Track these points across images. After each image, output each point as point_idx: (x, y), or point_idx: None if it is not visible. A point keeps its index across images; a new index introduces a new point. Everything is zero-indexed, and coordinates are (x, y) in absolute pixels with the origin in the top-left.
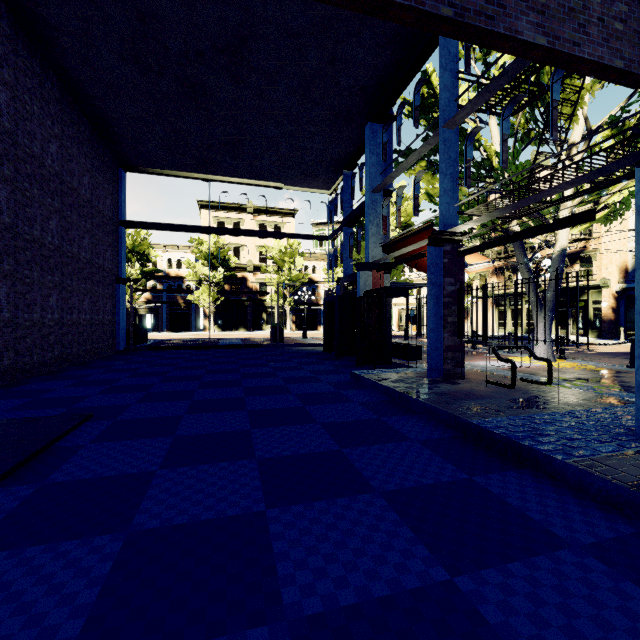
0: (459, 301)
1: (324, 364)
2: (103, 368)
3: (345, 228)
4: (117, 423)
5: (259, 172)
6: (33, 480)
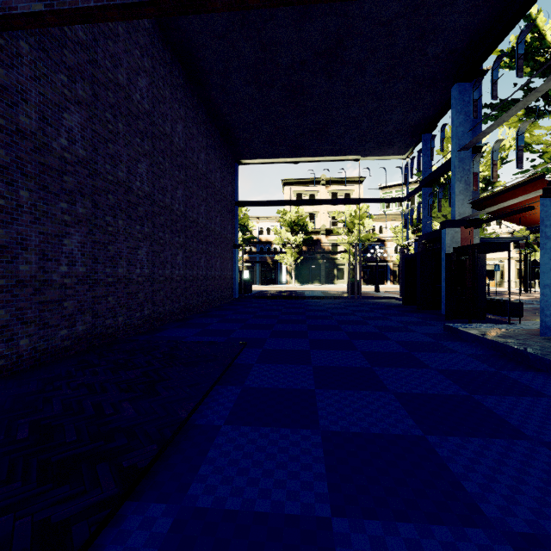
0: None
1: (408, 316)
2: (232, 310)
3: (423, 189)
4: (265, 351)
5: (340, 149)
6: (236, 383)
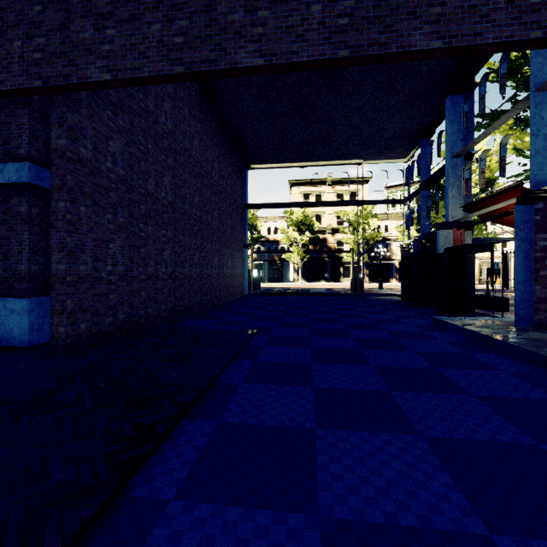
0: None
1: (404, 311)
2: (242, 305)
3: (422, 191)
4: (273, 337)
5: (343, 154)
6: (250, 359)
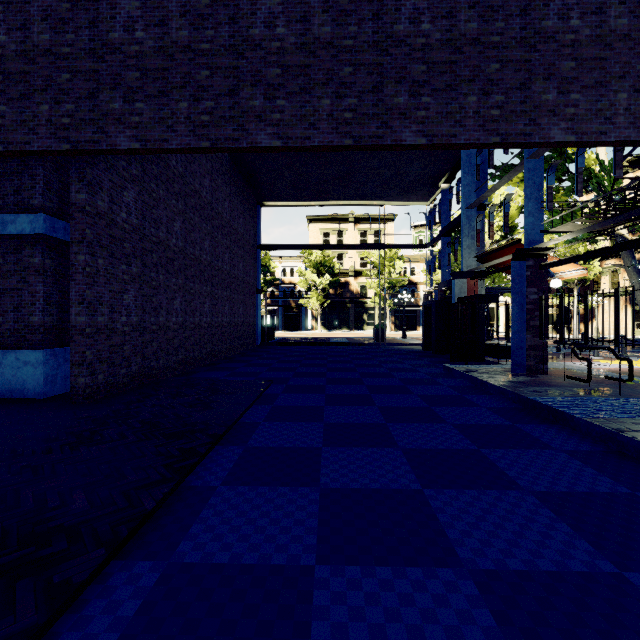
0: (541, 308)
1: (422, 360)
2: (256, 356)
3: (443, 237)
4: (289, 386)
5: (364, 194)
6: (268, 404)
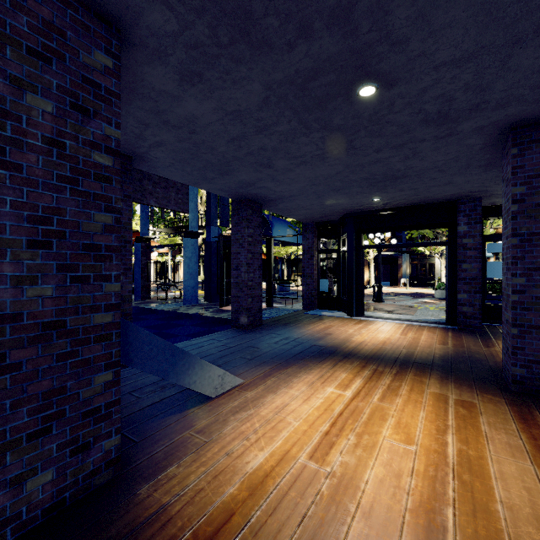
0: (148, 267)
1: None
2: None
3: None
4: None
5: None
6: None
